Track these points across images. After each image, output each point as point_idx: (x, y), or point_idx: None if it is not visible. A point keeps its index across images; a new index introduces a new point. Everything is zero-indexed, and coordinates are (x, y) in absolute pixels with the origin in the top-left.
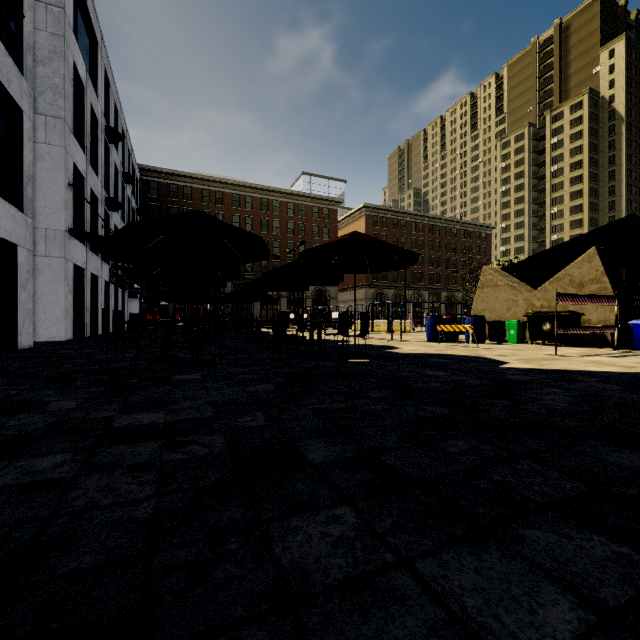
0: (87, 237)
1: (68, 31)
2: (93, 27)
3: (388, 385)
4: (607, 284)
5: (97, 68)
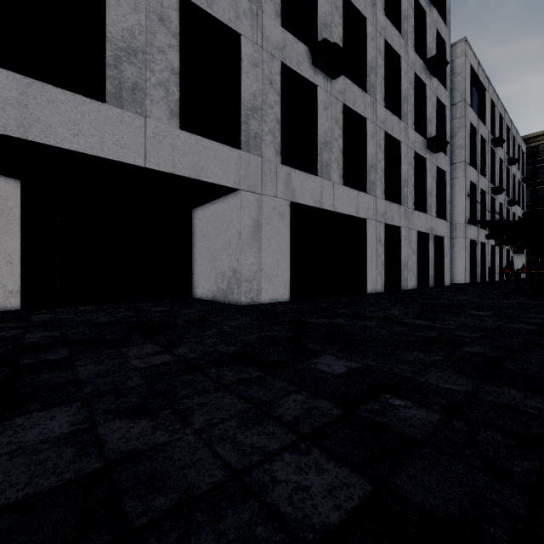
0: (477, 223)
1: (466, 109)
2: (482, 84)
3: None
4: None
5: (485, 107)
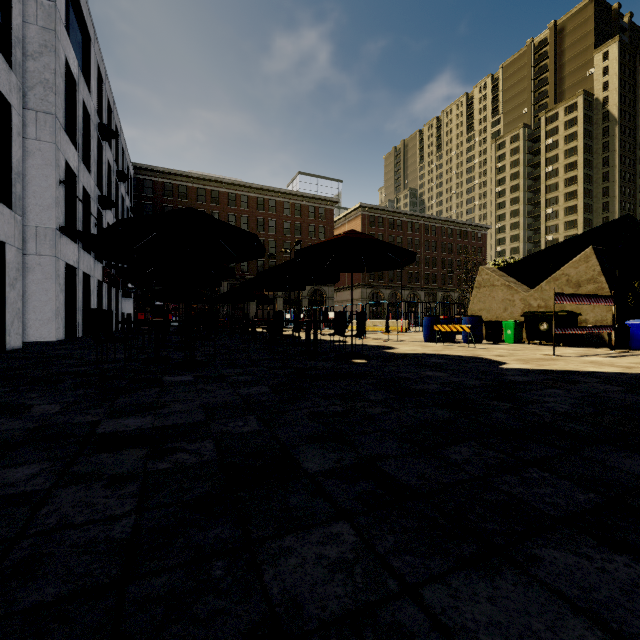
0: (79, 235)
1: (59, 25)
2: (85, 22)
3: (386, 387)
4: (604, 284)
5: (90, 64)
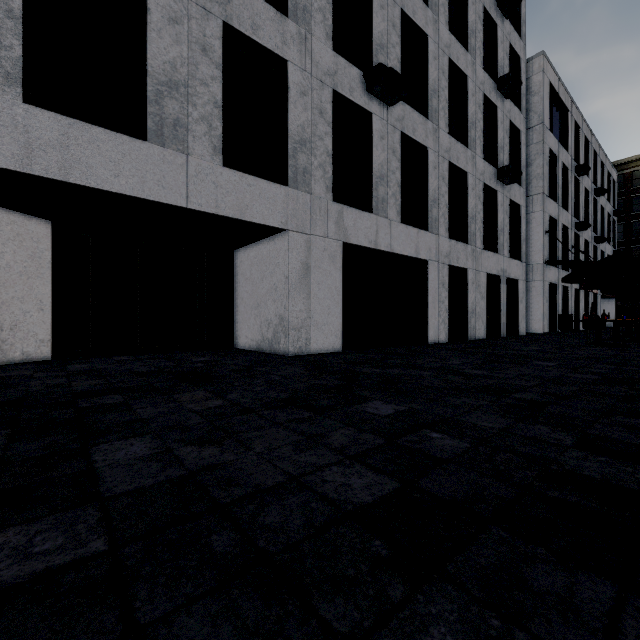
0: (557, 264)
1: (545, 133)
2: (563, 104)
3: None
4: None
5: (567, 129)
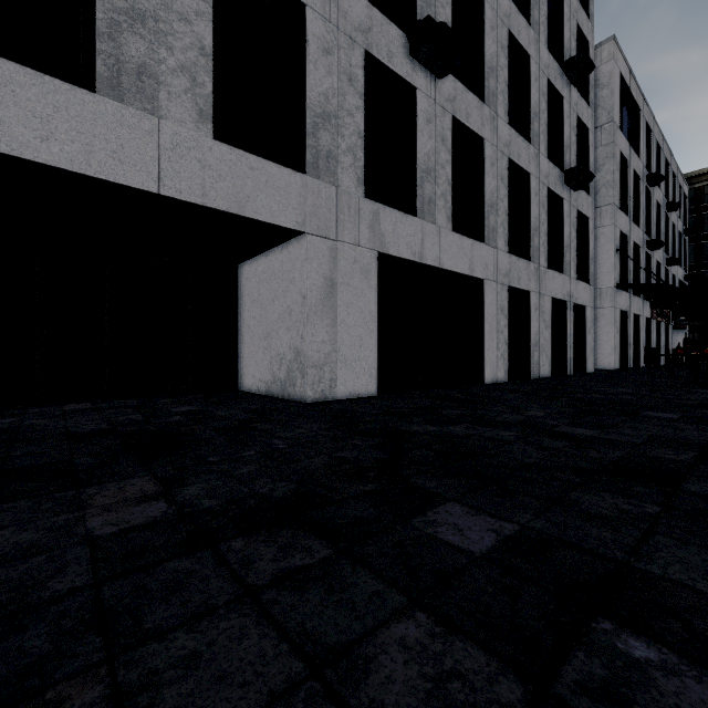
0: (630, 287)
1: (615, 134)
2: (635, 101)
3: None
4: None
5: (638, 132)
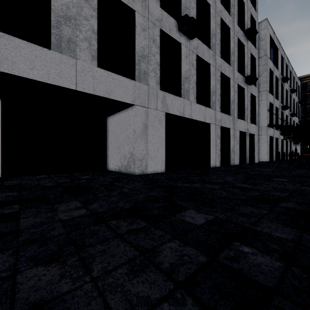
0: (274, 126)
1: (267, 60)
2: (276, 46)
3: None
4: None
5: (277, 59)
